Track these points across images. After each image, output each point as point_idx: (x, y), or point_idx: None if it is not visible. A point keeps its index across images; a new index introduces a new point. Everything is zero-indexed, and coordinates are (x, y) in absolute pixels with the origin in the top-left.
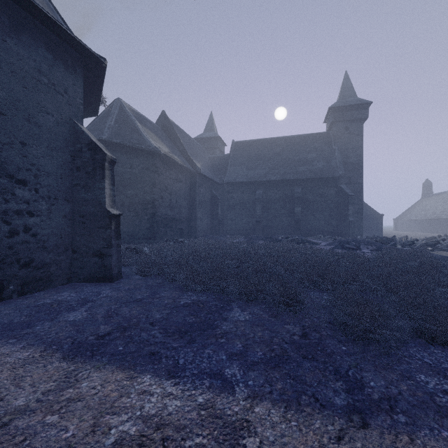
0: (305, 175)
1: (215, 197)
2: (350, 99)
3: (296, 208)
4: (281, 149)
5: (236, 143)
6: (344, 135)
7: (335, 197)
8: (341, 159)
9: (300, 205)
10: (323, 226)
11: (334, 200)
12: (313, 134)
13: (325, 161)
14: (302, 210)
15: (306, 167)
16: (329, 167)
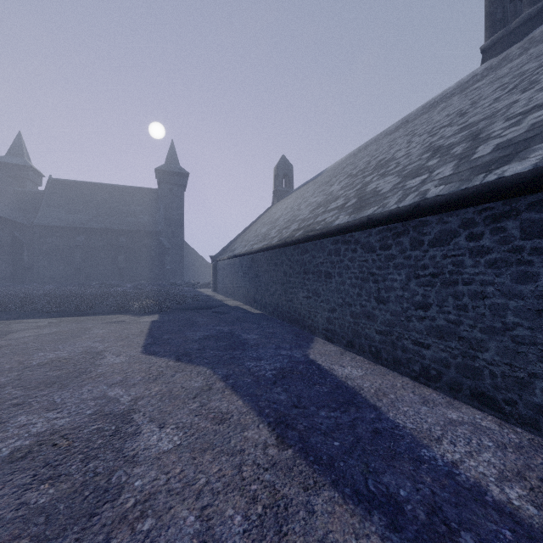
0: (130, 226)
1: (19, 240)
2: (174, 166)
3: (120, 257)
4: (110, 197)
5: (55, 181)
6: (169, 195)
7: (158, 248)
8: (164, 216)
9: (124, 254)
10: (147, 273)
11: (156, 251)
12: (143, 188)
13: (150, 215)
14: (128, 258)
15: (133, 219)
16: (153, 222)
